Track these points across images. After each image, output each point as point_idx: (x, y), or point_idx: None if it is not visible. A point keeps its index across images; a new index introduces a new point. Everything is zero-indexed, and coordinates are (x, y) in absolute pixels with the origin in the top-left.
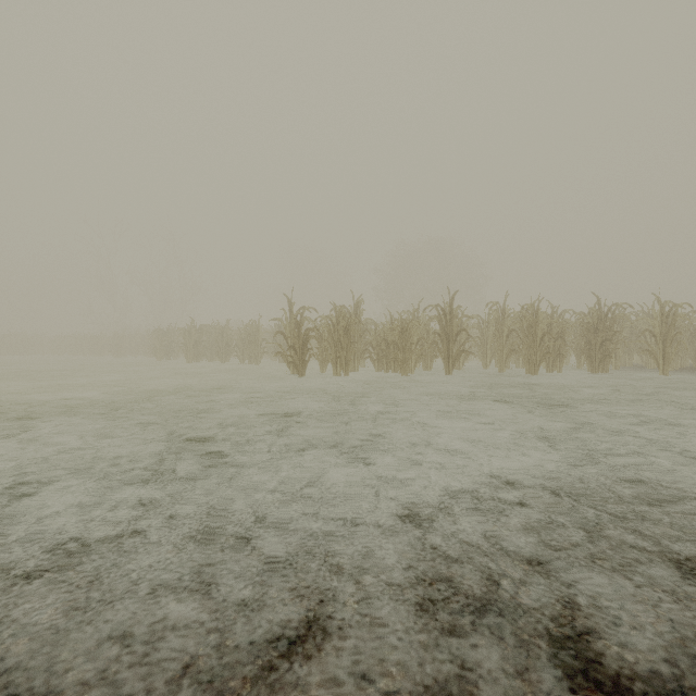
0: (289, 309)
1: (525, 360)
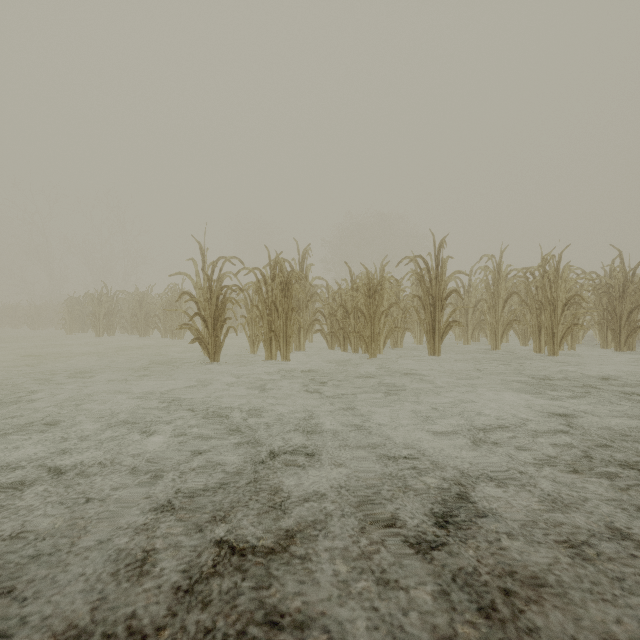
0: (202, 259)
1: (534, 334)
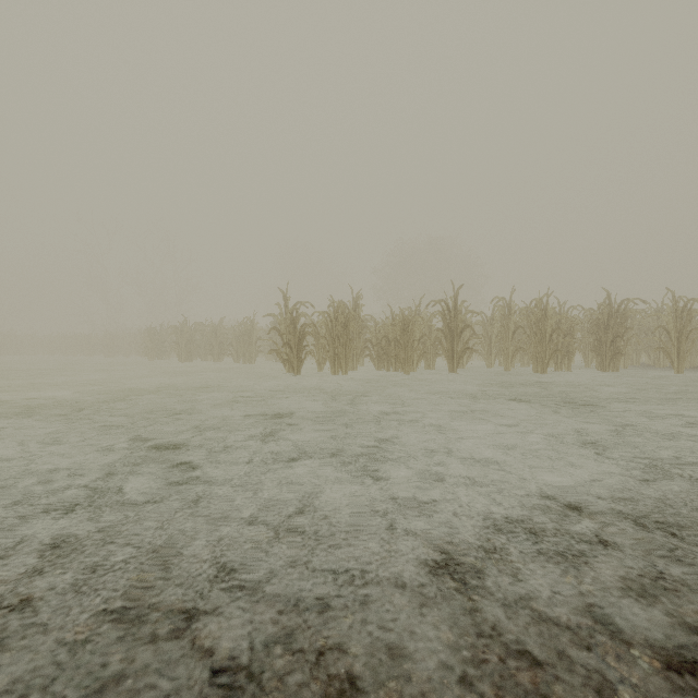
0: (285, 304)
1: (533, 358)
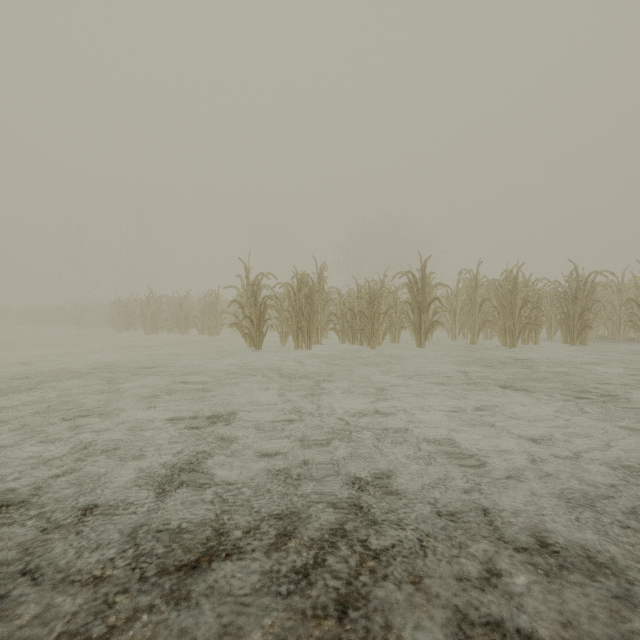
0: (246, 275)
1: (501, 331)
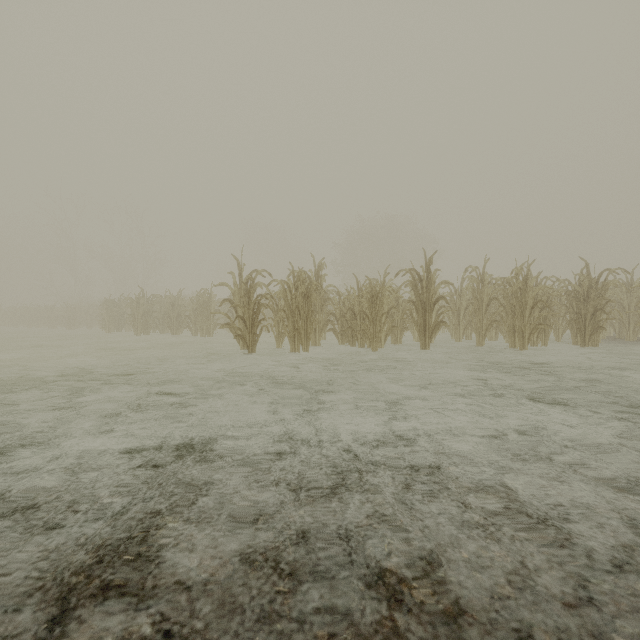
0: (239, 272)
1: (510, 332)
